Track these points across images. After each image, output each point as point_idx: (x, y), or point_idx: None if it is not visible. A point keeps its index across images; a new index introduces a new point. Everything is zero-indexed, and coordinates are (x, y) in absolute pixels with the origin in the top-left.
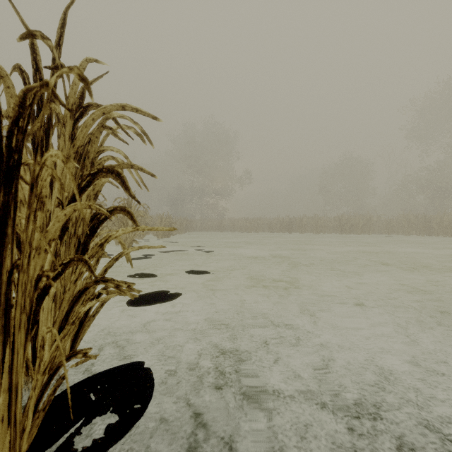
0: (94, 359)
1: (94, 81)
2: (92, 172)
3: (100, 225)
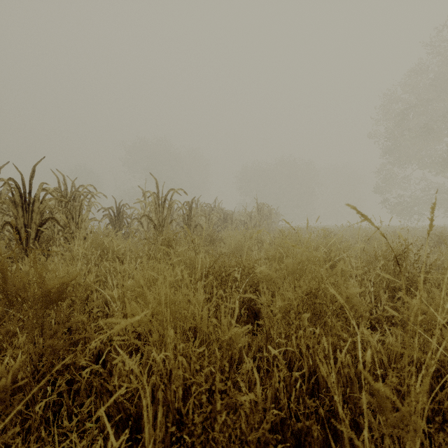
0: None
1: None
2: None
3: None
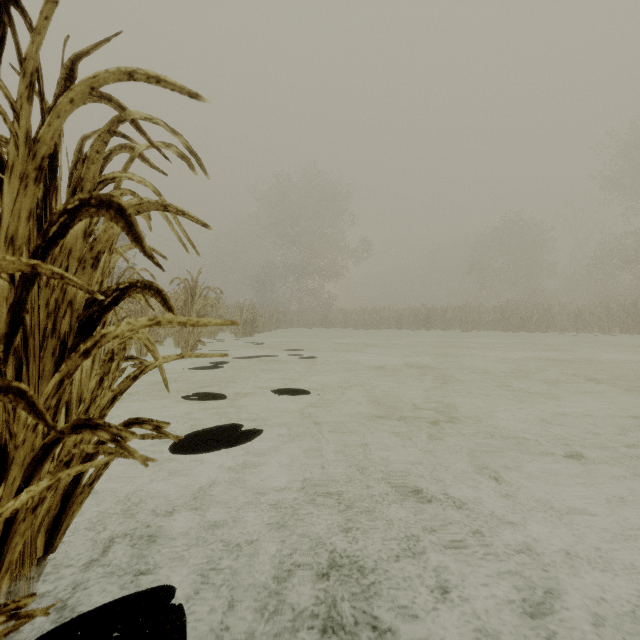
0: (43, 613)
1: (94, 48)
2: (70, 207)
3: (104, 315)
